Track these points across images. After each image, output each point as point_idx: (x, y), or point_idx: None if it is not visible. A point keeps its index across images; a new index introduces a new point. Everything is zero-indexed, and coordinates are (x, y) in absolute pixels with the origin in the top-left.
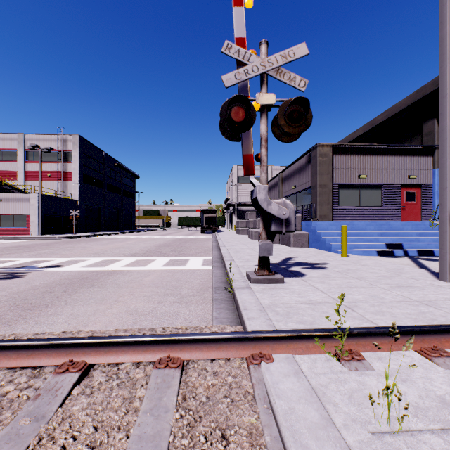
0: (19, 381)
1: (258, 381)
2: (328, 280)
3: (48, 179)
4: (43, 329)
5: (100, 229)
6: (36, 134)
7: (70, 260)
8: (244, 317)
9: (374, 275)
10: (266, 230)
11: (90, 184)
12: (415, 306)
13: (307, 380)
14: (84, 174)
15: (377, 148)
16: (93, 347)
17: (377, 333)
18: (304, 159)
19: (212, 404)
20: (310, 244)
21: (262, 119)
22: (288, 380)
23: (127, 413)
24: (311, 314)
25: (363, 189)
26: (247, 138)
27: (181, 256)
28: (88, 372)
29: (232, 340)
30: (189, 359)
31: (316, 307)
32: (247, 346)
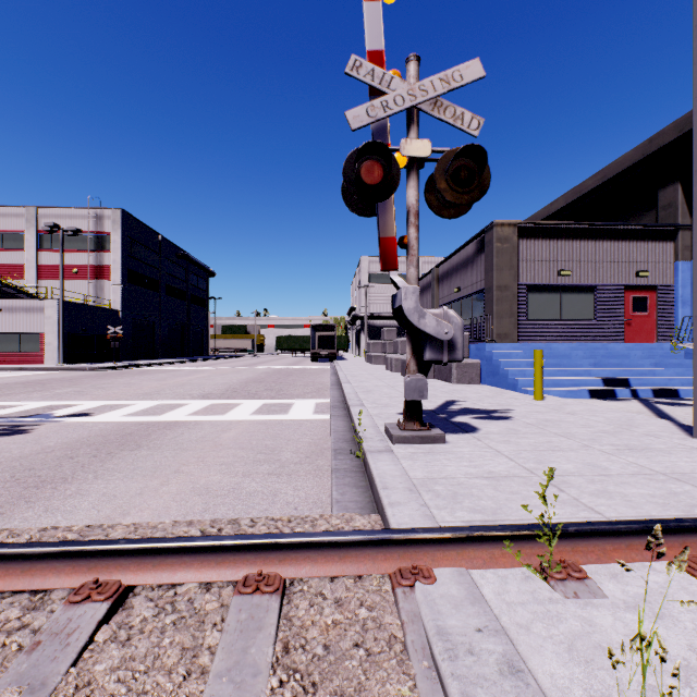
0: (7, 616)
1: (411, 617)
2: (515, 438)
3: (73, 278)
4: (57, 520)
5: (155, 355)
6: (55, 208)
7: (106, 405)
8: (383, 501)
9: (588, 429)
10: (416, 359)
11: (139, 285)
12: (661, 482)
13: (495, 617)
14: (129, 269)
15: (588, 228)
16: (133, 557)
17: (608, 532)
18: (472, 247)
19: (334, 660)
20: (483, 379)
21: (410, 180)
22: (463, 616)
23: (188, 678)
24: (493, 496)
25: (565, 293)
26: (386, 211)
27: (281, 399)
28: (125, 599)
29: (366, 545)
30: (294, 577)
31: (499, 484)
32: (390, 555)
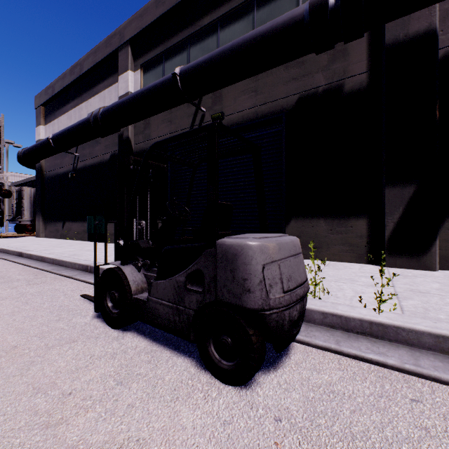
0: None
1: None
2: None
3: None
4: None
5: None
6: None
7: None
8: None
9: None
10: None
11: None
12: None
13: None
14: None
15: None
16: None
17: None
18: None
19: None
20: None
21: None
22: None
23: None
24: None
25: None
26: None
27: None
28: None
29: None
30: None
31: None
32: None
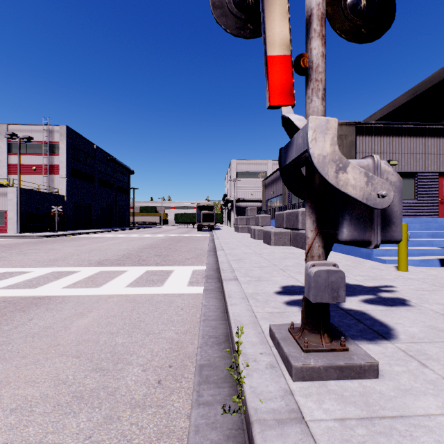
0: None
1: None
2: None
3: (33, 173)
4: None
5: (91, 226)
6: (20, 125)
7: (3, 272)
8: None
9: None
10: (322, 238)
11: (79, 179)
12: None
13: None
14: (72, 167)
15: (410, 127)
16: None
17: None
18: None
19: None
20: (334, 247)
21: None
22: None
23: None
24: None
25: None
26: (276, 15)
27: (163, 266)
28: None
29: None
30: None
31: None
32: None
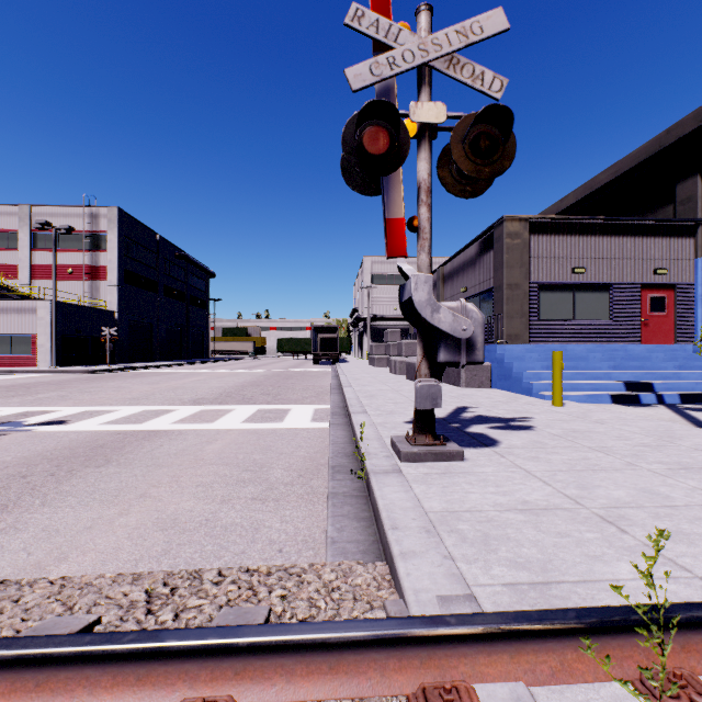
0: None
1: None
2: (544, 453)
3: (68, 278)
4: None
5: (153, 358)
6: (49, 206)
7: (87, 411)
8: (393, 550)
9: (626, 442)
10: (428, 361)
11: (136, 286)
12: None
13: None
14: (125, 269)
15: (603, 223)
16: (5, 670)
17: None
18: (480, 244)
19: None
20: (494, 383)
21: (421, 151)
22: None
23: None
24: (537, 541)
25: (579, 292)
26: (392, 187)
27: (277, 404)
28: None
29: (370, 645)
30: None
31: (540, 521)
32: (408, 661)
